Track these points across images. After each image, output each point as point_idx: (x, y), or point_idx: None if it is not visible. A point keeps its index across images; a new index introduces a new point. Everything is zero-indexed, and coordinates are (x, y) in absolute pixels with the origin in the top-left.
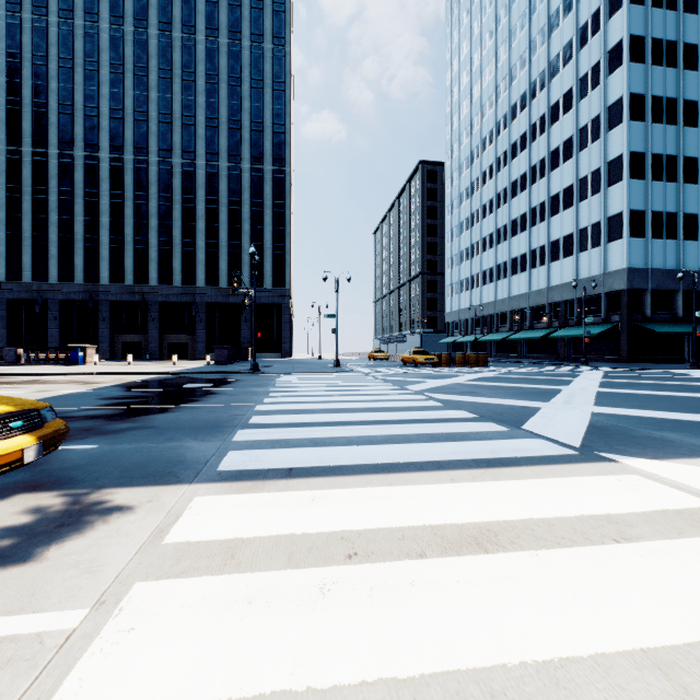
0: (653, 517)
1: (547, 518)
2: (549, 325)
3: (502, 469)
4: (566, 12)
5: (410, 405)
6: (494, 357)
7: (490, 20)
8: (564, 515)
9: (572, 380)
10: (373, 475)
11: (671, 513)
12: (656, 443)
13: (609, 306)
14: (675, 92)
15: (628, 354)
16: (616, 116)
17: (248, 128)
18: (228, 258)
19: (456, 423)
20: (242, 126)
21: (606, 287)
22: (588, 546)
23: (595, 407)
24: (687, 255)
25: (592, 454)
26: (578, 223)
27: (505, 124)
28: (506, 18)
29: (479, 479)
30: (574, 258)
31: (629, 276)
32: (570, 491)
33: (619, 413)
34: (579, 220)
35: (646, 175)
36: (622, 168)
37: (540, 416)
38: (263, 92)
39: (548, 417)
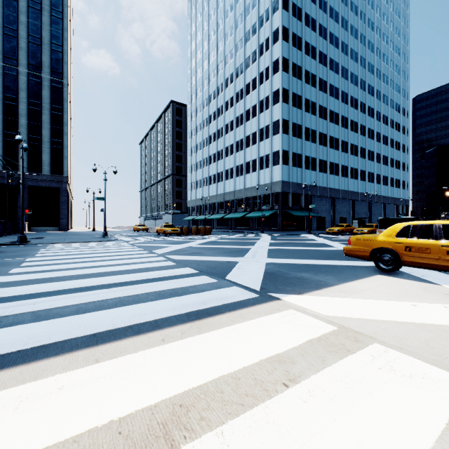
0: (306, 349)
1: (235, 371)
2: (245, 210)
3: (207, 320)
4: (253, 33)
5: (151, 266)
6: (216, 228)
7: (214, 23)
8: (249, 364)
9: (256, 242)
10: (83, 350)
11: (315, 341)
12: (299, 281)
13: (273, 201)
14: (301, 93)
15: (282, 227)
16: (276, 98)
17: (25, 39)
18: (3, 145)
19: (181, 279)
20: (18, 35)
21: (272, 190)
22: (266, 401)
23: (268, 259)
24: (306, 176)
25: (267, 295)
26: (259, 153)
27: (222, 89)
28: (223, 25)
29: (187, 335)
30: (257, 173)
31: (282, 185)
32: (253, 334)
33: (280, 262)
34: (259, 152)
35: (290, 133)
36: (279, 127)
37: (238, 267)
38: (40, 13)
39: (242, 268)
